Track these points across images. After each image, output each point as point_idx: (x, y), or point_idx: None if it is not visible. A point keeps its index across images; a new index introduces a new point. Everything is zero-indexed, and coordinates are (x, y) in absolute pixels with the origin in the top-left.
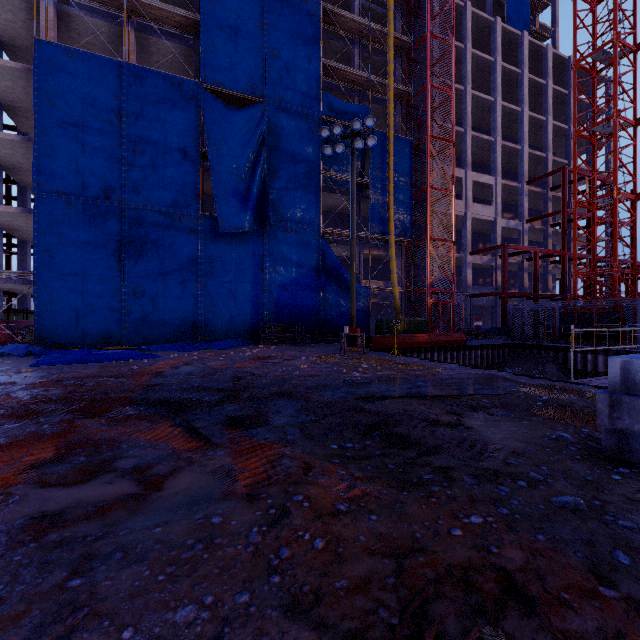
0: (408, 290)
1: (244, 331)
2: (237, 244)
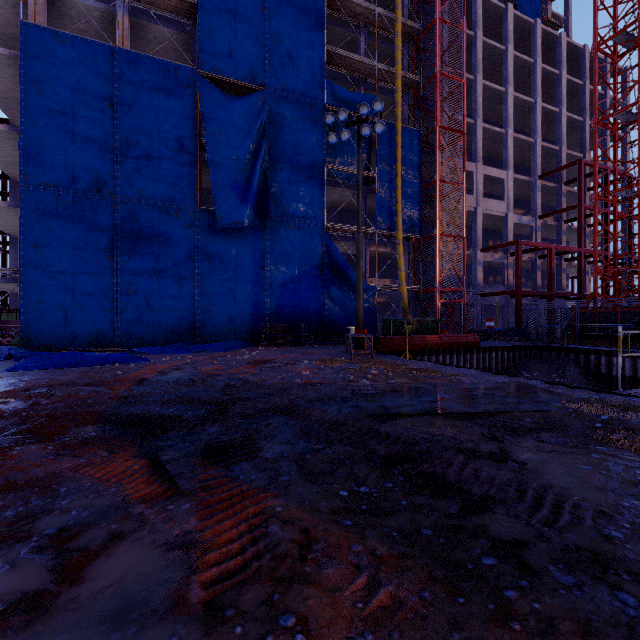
0: (416, 289)
1: (244, 332)
2: (236, 240)
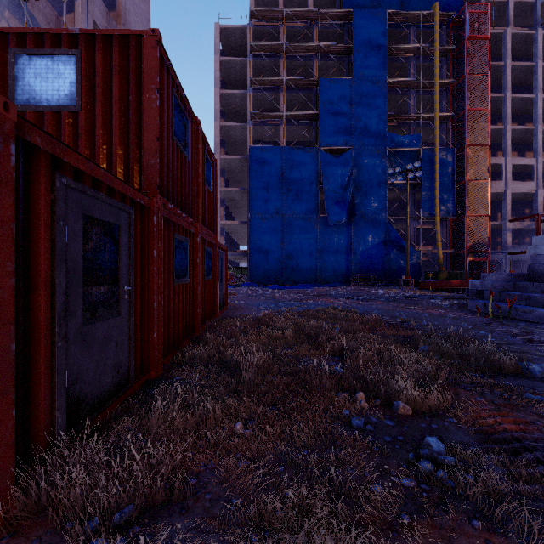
0: (451, 251)
1: (341, 278)
2: (337, 230)
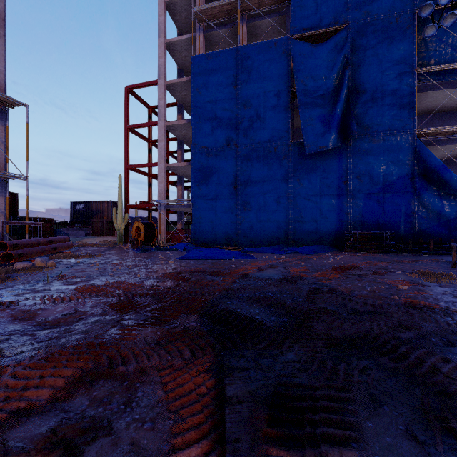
0: None
1: (328, 238)
2: (321, 162)
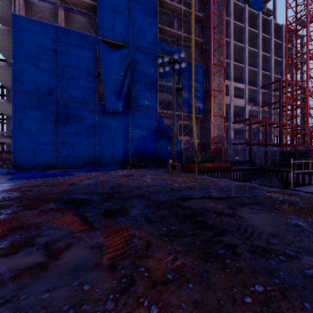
0: (201, 141)
1: (119, 162)
2: (115, 118)
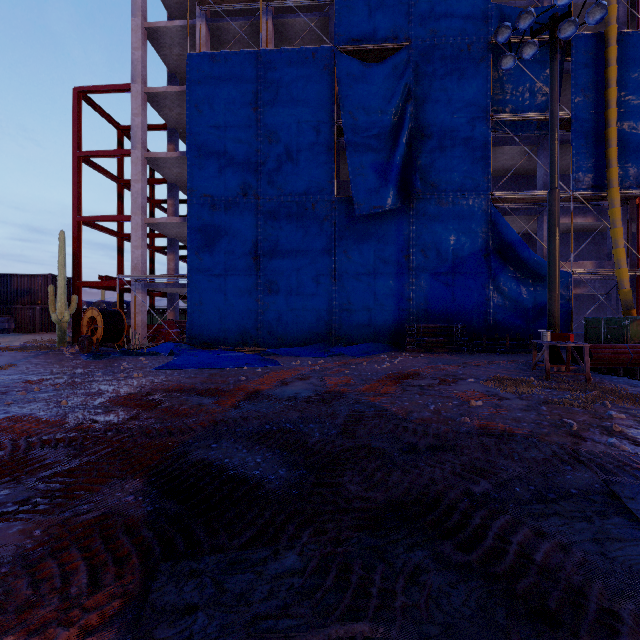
0: None
1: (385, 333)
2: (376, 228)
